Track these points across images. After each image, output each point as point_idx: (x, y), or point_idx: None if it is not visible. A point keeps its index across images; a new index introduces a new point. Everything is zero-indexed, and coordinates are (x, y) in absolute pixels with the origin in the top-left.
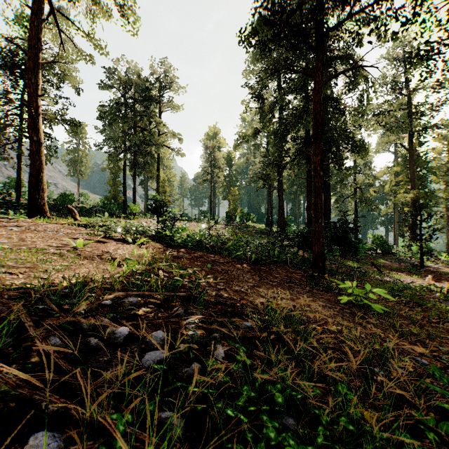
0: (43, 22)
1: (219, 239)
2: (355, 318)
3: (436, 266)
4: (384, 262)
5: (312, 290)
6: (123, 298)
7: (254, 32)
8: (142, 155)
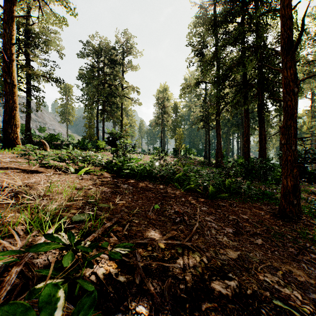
0: None
1: (169, 169)
2: None
3: None
4: (313, 189)
5: None
6: None
7: None
8: (109, 104)
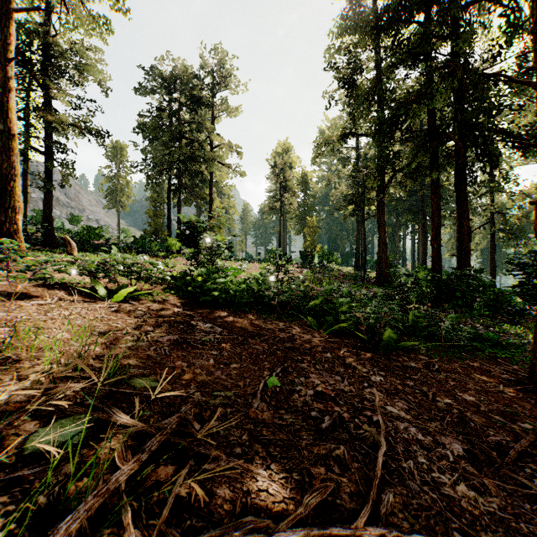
0: None
1: (296, 290)
2: None
3: None
4: None
5: None
6: None
7: None
8: (189, 175)
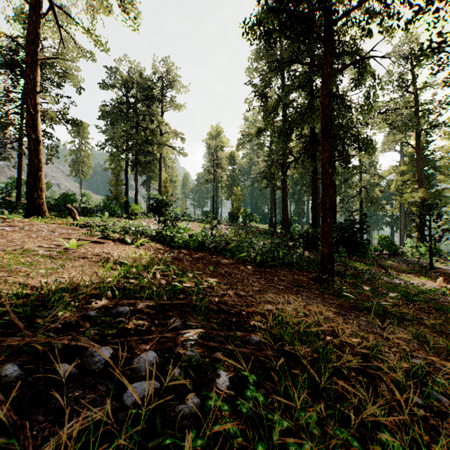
0: (43, 18)
1: (222, 240)
2: (373, 328)
3: (446, 268)
4: (391, 263)
5: (322, 294)
6: (112, 307)
7: (259, 22)
8: (144, 154)
